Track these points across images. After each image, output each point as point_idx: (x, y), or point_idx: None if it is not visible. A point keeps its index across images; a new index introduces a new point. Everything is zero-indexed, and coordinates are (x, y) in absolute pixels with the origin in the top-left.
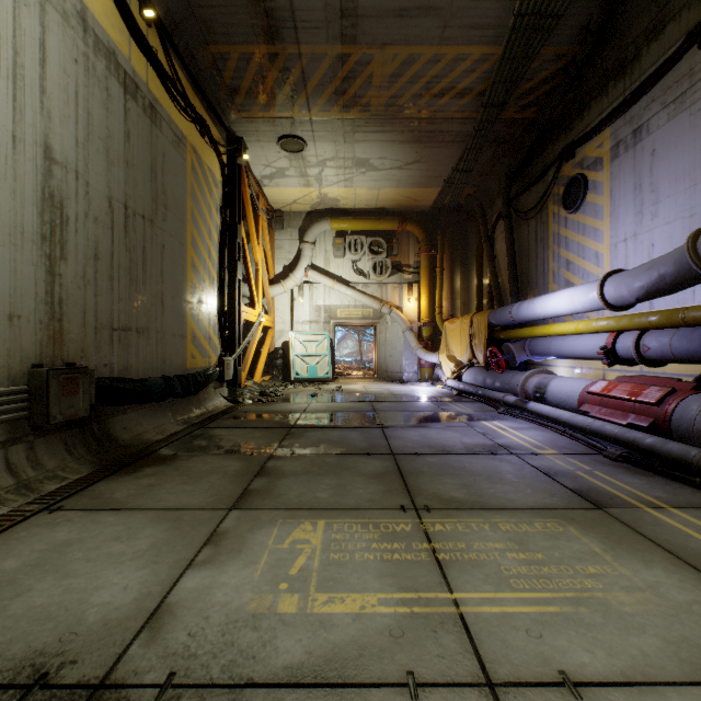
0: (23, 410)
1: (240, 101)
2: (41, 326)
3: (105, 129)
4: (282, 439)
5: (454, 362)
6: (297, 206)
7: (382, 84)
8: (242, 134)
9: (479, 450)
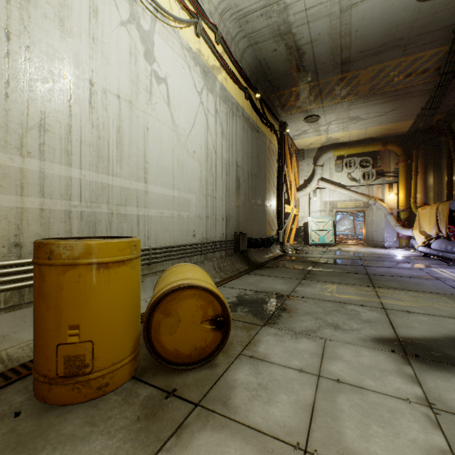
0: (233, 246)
1: (286, 108)
2: (235, 220)
3: (247, 148)
4: (312, 266)
5: (424, 235)
6: (312, 145)
7: (366, 82)
8: (286, 120)
9: (417, 277)
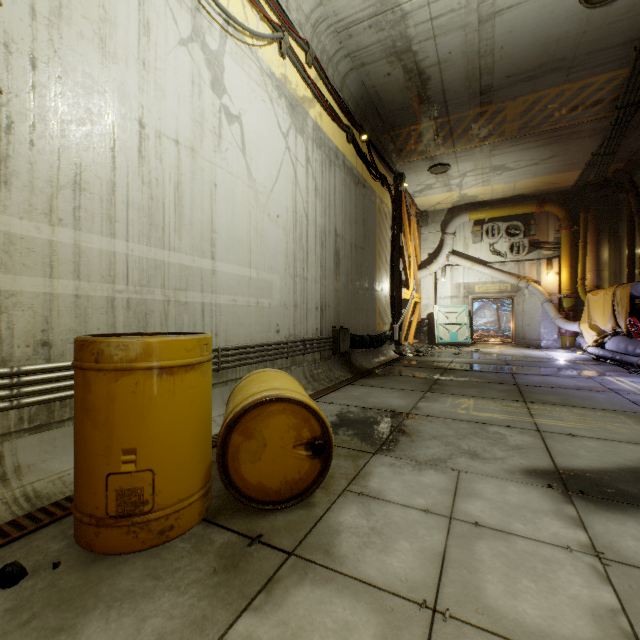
0: (331, 345)
1: (404, 154)
2: (334, 310)
3: (349, 210)
4: (441, 373)
5: (595, 330)
6: (439, 206)
7: (514, 119)
8: (403, 171)
9: (586, 388)
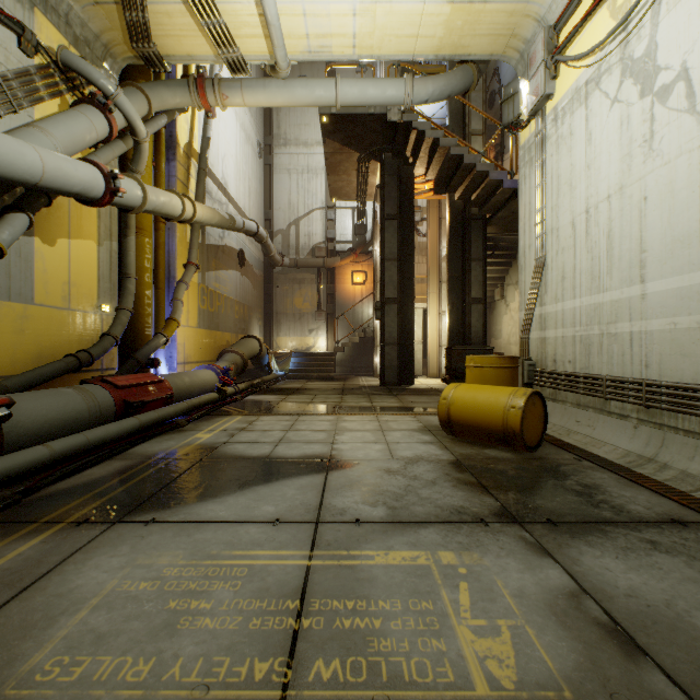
0: None
1: None
2: None
3: None
4: None
5: None
6: None
7: None
8: None
9: None
